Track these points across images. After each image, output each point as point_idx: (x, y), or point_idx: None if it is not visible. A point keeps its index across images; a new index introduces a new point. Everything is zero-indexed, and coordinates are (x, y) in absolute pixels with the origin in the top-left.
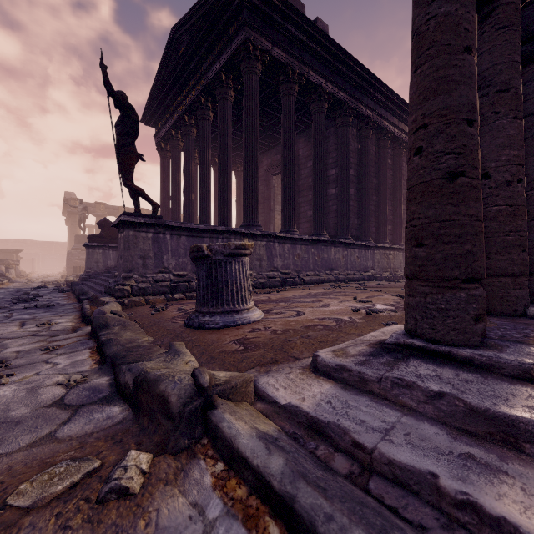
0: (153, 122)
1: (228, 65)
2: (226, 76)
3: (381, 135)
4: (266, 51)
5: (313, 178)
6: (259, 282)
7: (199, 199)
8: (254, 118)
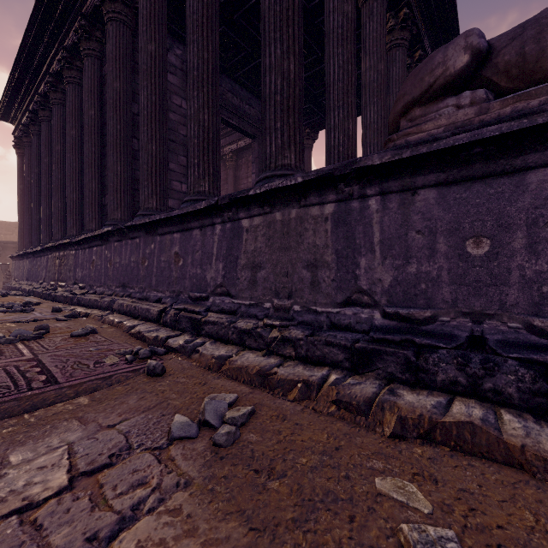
0: None
1: None
2: None
3: None
4: None
5: None
6: None
7: None
8: None
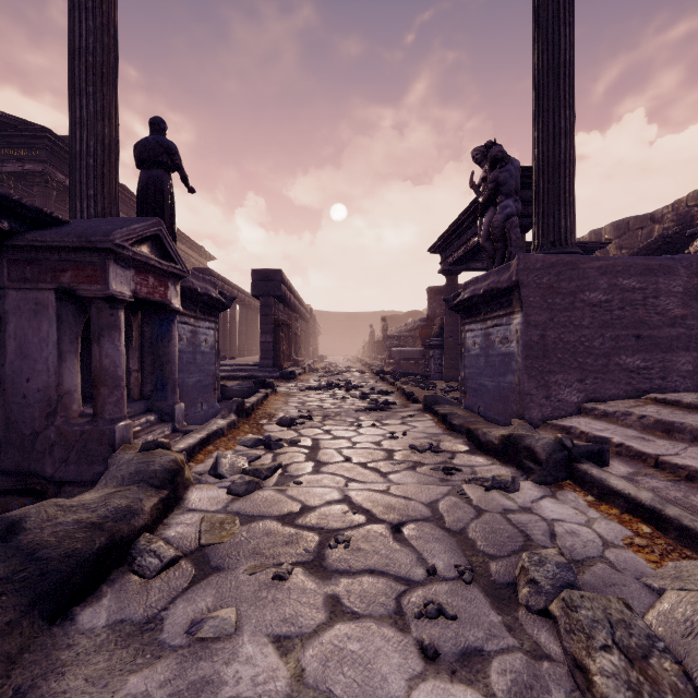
0: None
1: (14, 173)
2: (7, 177)
3: None
4: (62, 182)
5: None
6: None
7: None
8: None
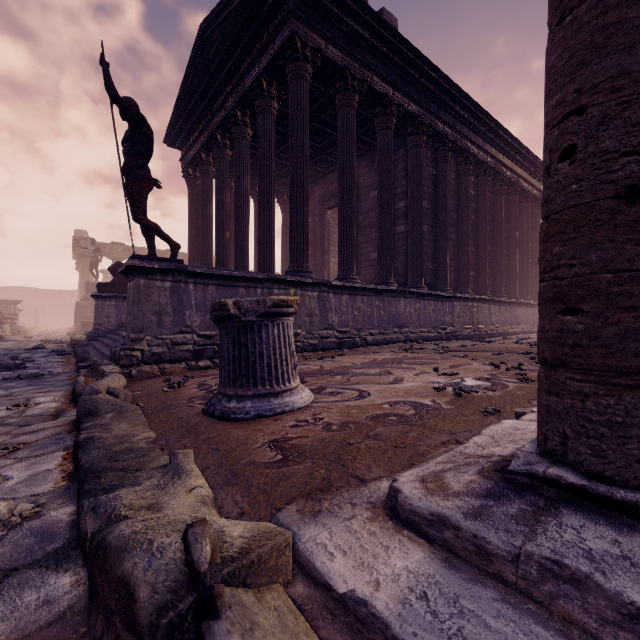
0: (178, 142)
1: (270, 68)
2: (268, 82)
3: (462, 159)
4: (318, 49)
5: (377, 211)
6: (310, 344)
7: (235, 238)
8: (302, 135)
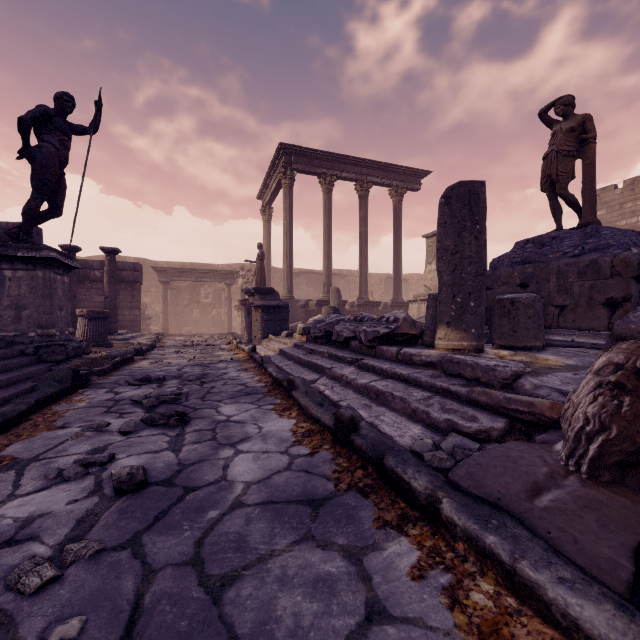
0: None
1: None
2: None
3: None
4: None
5: None
6: None
7: None
8: None
